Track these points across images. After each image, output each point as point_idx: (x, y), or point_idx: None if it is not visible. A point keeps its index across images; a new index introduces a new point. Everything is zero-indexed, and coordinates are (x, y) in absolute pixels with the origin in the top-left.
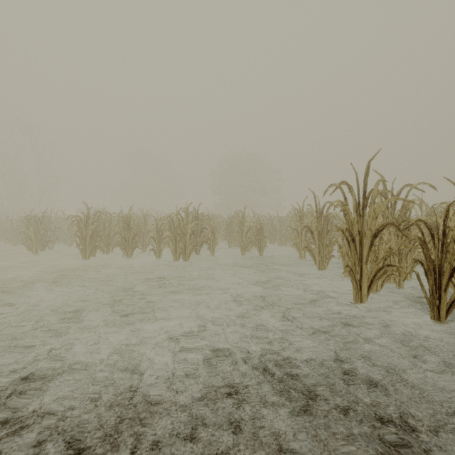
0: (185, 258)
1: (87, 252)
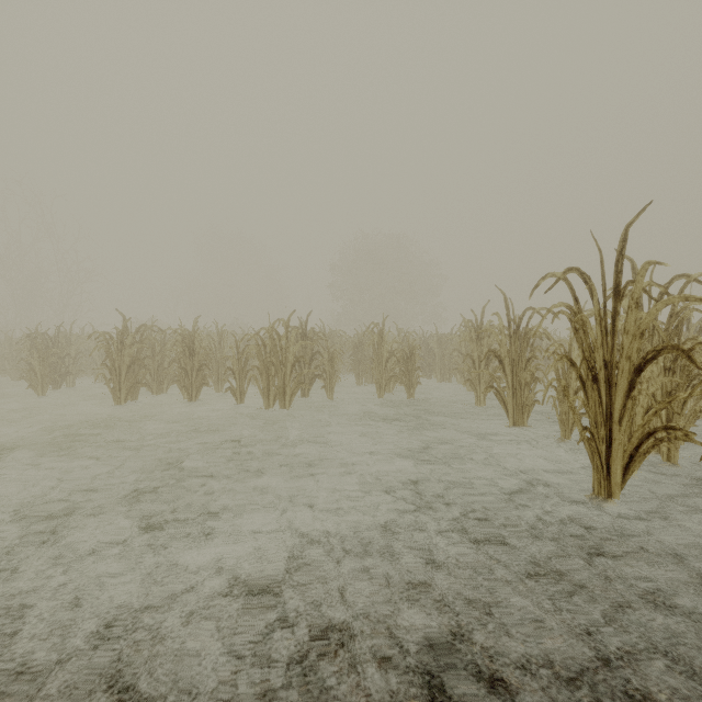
0: (283, 404)
1: (123, 392)
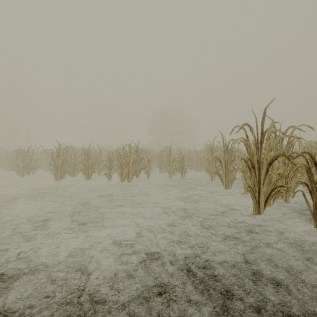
0: (128, 180)
1: (59, 175)
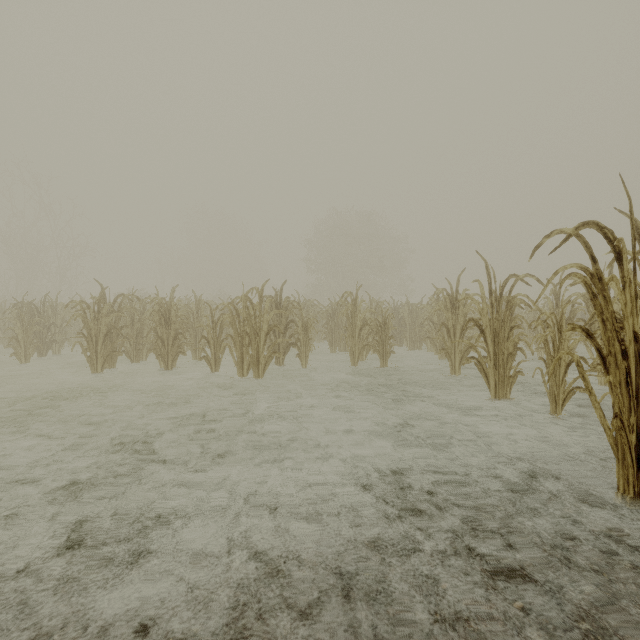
0: (257, 373)
1: (99, 361)
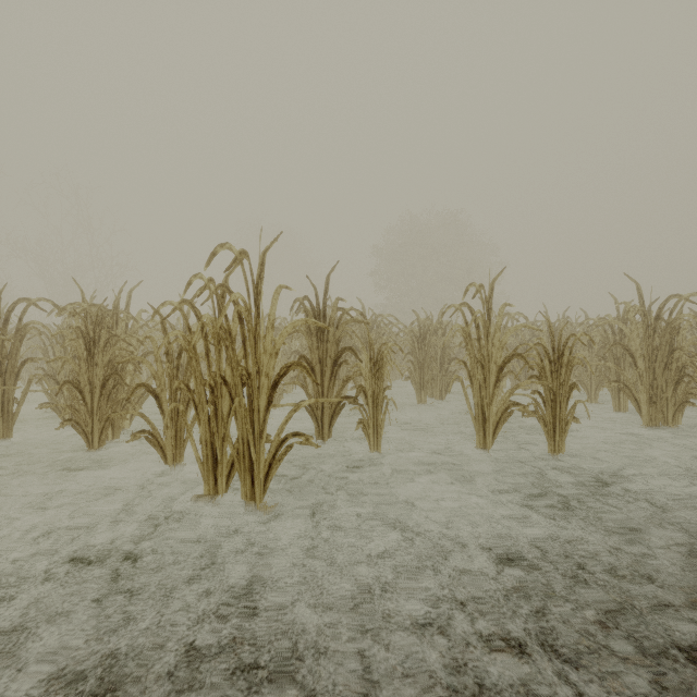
0: (249, 487)
1: None
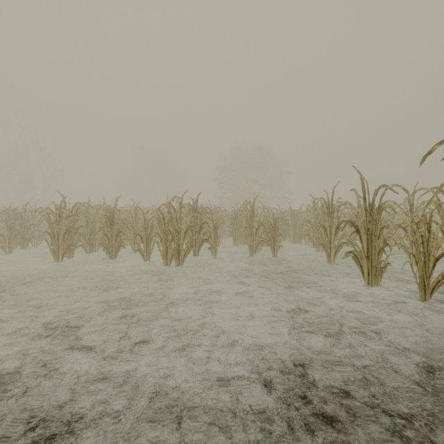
0: (178, 262)
1: (60, 252)
